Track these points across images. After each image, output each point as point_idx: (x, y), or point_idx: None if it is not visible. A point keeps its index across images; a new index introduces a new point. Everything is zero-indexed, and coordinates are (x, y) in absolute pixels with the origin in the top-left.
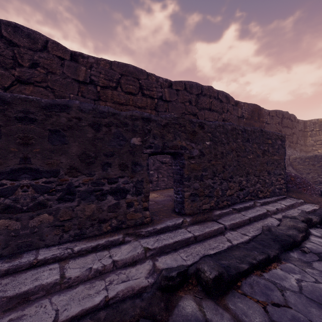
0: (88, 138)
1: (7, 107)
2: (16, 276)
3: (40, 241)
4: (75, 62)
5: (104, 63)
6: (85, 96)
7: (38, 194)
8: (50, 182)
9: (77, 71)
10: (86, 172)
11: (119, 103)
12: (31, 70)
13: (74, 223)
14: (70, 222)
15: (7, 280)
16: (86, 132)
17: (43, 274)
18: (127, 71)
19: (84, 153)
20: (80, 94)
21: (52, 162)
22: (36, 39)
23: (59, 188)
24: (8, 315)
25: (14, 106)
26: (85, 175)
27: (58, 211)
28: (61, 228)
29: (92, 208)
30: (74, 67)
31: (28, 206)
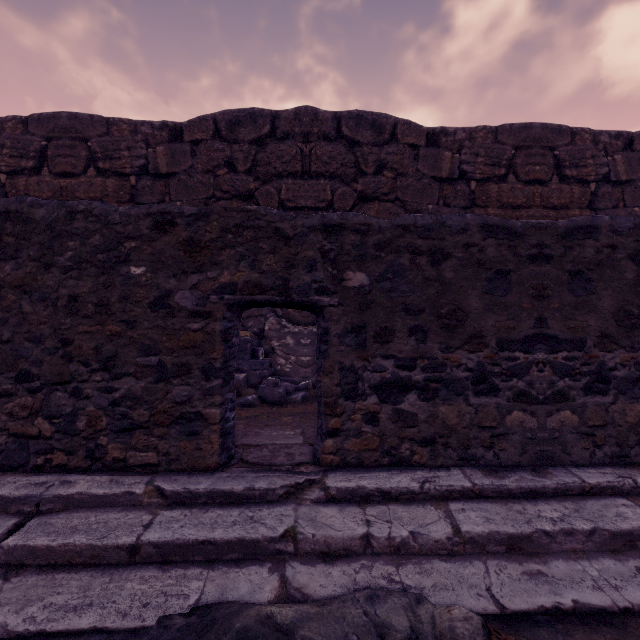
0: (626, 280)
1: (518, 242)
2: (576, 502)
3: (563, 454)
4: (433, 146)
5: (484, 134)
6: (450, 203)
7: (556, 377)
8: (572, 358)
9: (438, 161)
10: (625, 343)
11: (513, 207)
12: (376, 177)
13: (609, 433)
14: (603, 431)
15: (568, 504)
16: (623, 269)
17: (623, 511)
18: (529, 138)
19: (622, 309)
20: (442, 202)
21: (575, 326)
22: (382, 126)
23: (584, 370)
24: (625, 559)
25: (526, 240)
26: (624, 350)
27: (584, 409)
28: (589, 438)
29: (637, 411)
30: (433, 155)
31: (544, 395)
